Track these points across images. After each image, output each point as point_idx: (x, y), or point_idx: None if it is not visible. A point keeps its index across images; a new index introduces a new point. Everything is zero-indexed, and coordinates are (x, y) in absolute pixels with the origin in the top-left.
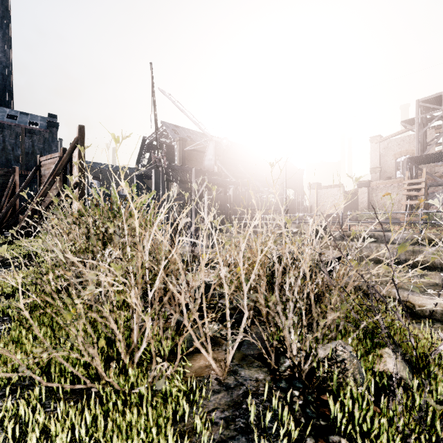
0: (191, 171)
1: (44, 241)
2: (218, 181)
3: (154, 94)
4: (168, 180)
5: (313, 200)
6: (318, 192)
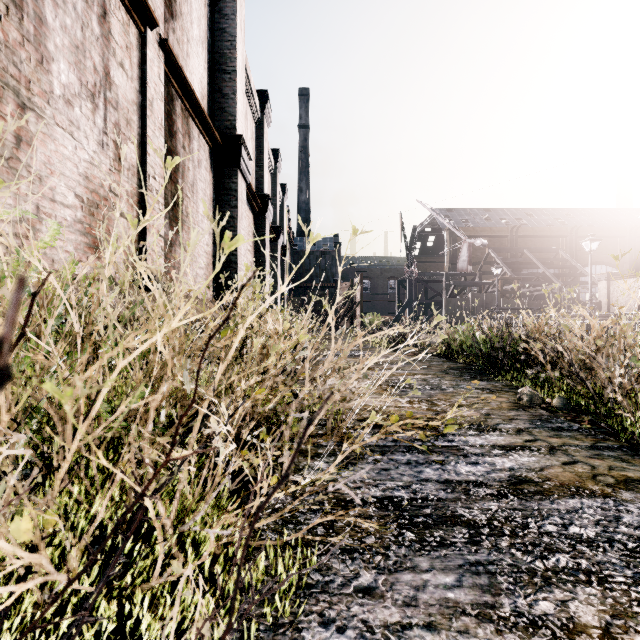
0: (442, 275)
1: (349, 329)
2: (465, 283)
3: (403, 230)
4: (427, 281)
5: (603, 294)
6: (610, 283)
